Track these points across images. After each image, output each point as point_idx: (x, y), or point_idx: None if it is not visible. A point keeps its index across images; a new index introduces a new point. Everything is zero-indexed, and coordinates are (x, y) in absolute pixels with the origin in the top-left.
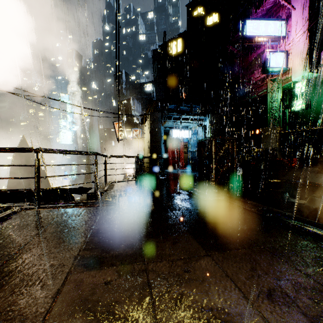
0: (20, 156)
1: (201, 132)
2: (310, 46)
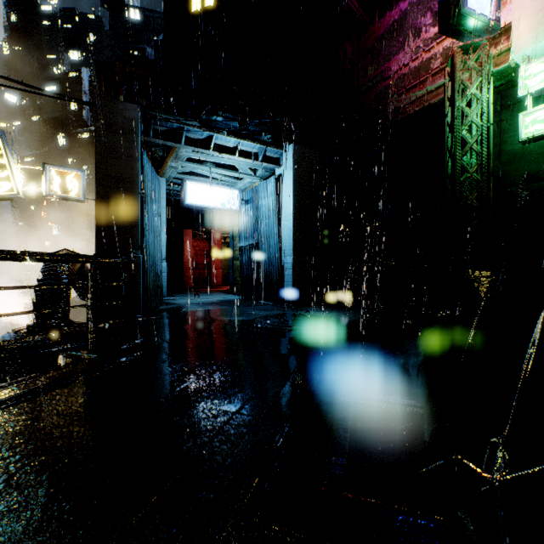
0: None
1: (267, 196)
2: None
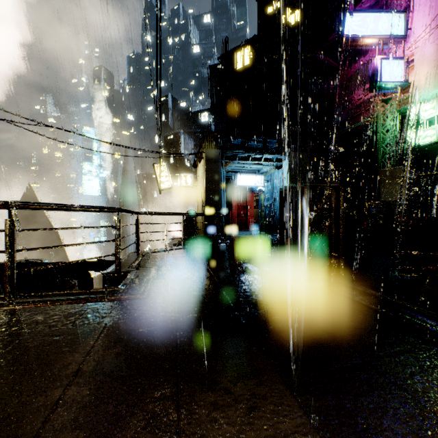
0: (25, 213)
1: (278, 179)
2: None
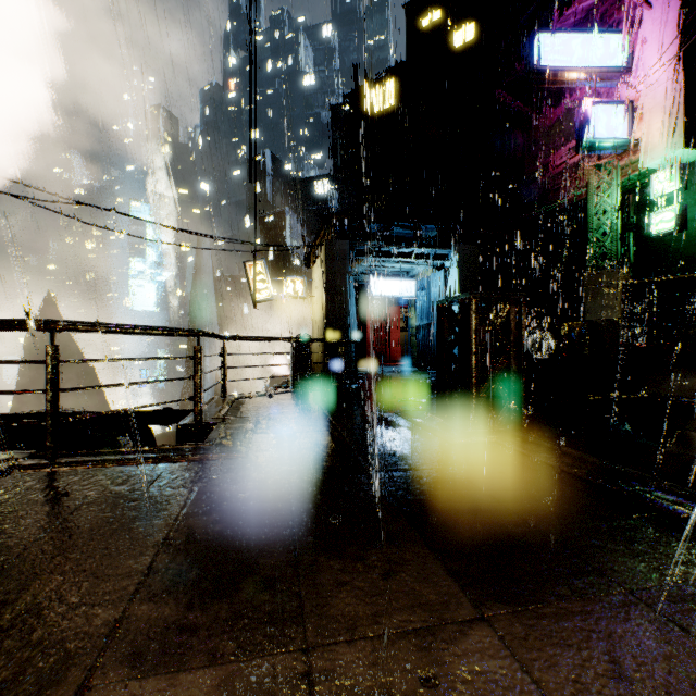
0: (42, 338)
1: (438, 285)
2: (685, 90)
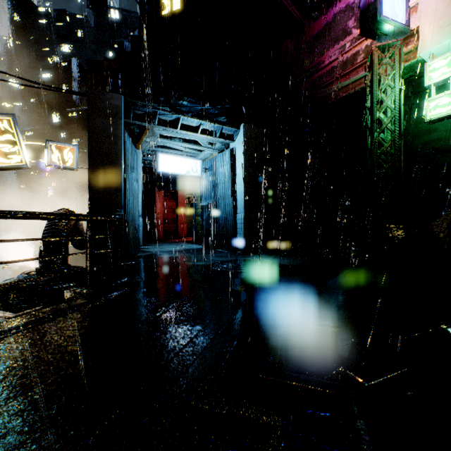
0: None
1: (223, 165)
2: None
